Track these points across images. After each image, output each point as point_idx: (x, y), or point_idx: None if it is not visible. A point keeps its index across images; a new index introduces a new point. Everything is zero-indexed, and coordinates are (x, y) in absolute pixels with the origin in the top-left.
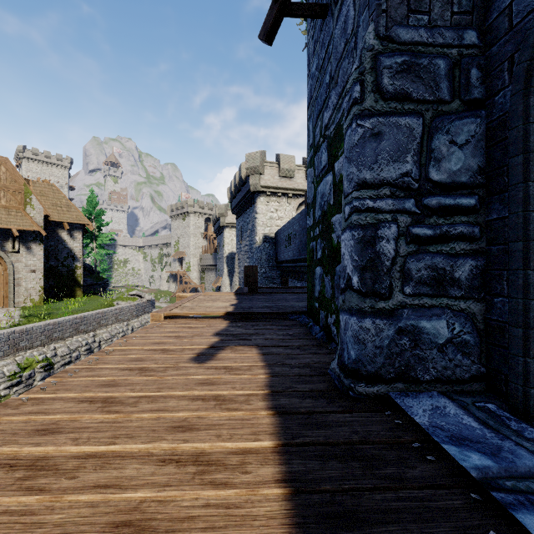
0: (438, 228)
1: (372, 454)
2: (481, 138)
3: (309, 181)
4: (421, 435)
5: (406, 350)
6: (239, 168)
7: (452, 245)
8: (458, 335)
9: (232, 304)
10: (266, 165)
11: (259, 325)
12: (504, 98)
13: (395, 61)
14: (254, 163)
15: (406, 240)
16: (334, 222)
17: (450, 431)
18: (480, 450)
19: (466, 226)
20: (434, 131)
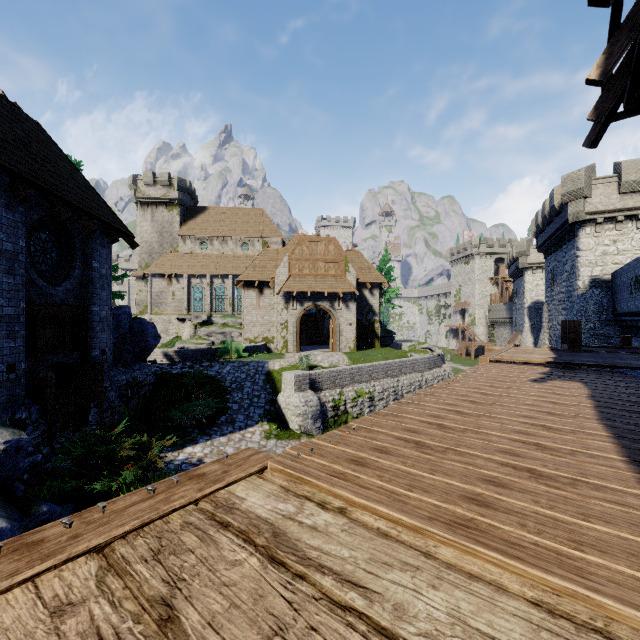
0: None
1: None
2: None
3: None
4: None
5: None
6: (550, 195)
7: None
8: None
9: (550, 357)
10: (595, 183)
11: (583, 373)
12: None
13: None
14: (573, 186)
15: None
16: None
17: None
18: None
19: None
20: None
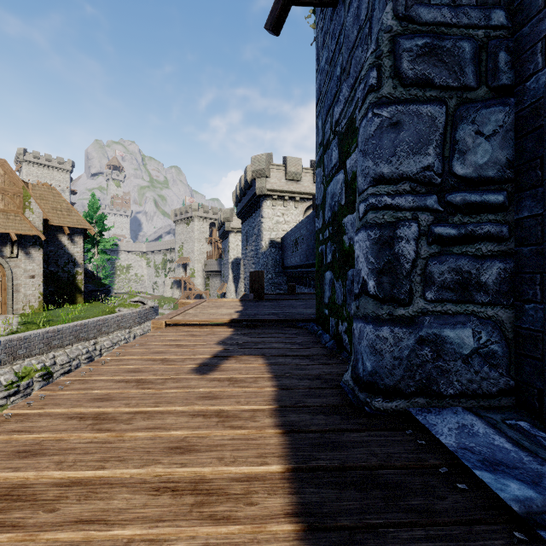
0: (463, 227)
1: (394, 481)
2: (509, 129)
3: (318, 181)
4: (448, 458)
5: (428, 361)
6: (245, 171)
7: (478, 246)
8: (485, 345)
9: (237, 311)
10: (272, 168)
11: (266, 333)
12: (537, 82)
13: (416, 43)
14: (259, 166)
15: (428, 241)
16: (345, 223)
17: (482, 454)
18: (518, 477)
19: (494, 225)
20: (458, 120)
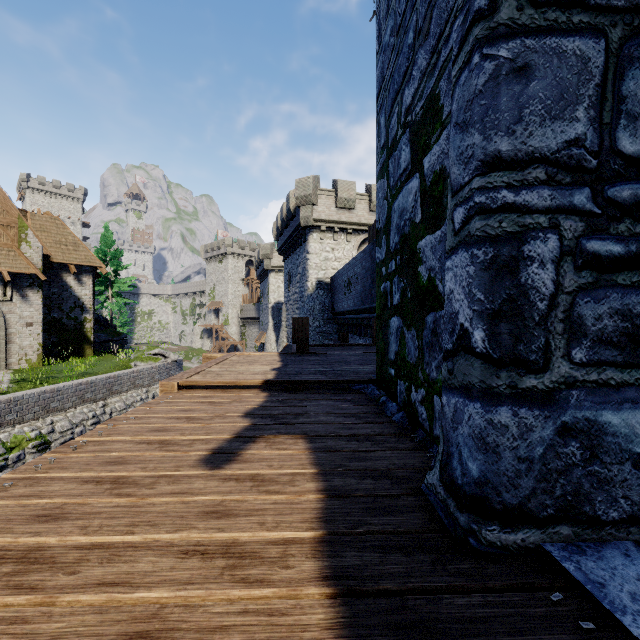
0: (633, 241)
1: None
2: None
3: (379, 198)
4: None
5: (576, 464)
6: (287, 198)
7: None
8: None
9: (274, 369)
10: (320, 194)
11: (310, 400)
12: None
13: None
14: (305, 191)
15: (576, 263)
16: (422, 248)
17: None
18: None
19: None
20: (626, 63)
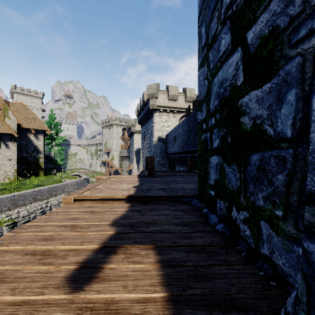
0: None
1: None
2: None
3: (200, 80)
4: None
5: None
6: (143, 95)
7: None
8: None
9: (134, 186)
10: (160, 92)
11: (157, 210)
12: None
13: None
14: (152, 91)
15: None
16: (245, 103)
17: None
18: None
19: None
20: None
